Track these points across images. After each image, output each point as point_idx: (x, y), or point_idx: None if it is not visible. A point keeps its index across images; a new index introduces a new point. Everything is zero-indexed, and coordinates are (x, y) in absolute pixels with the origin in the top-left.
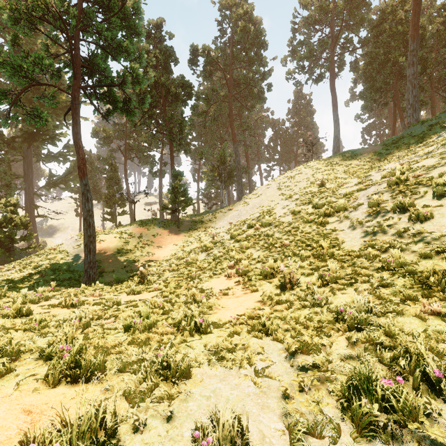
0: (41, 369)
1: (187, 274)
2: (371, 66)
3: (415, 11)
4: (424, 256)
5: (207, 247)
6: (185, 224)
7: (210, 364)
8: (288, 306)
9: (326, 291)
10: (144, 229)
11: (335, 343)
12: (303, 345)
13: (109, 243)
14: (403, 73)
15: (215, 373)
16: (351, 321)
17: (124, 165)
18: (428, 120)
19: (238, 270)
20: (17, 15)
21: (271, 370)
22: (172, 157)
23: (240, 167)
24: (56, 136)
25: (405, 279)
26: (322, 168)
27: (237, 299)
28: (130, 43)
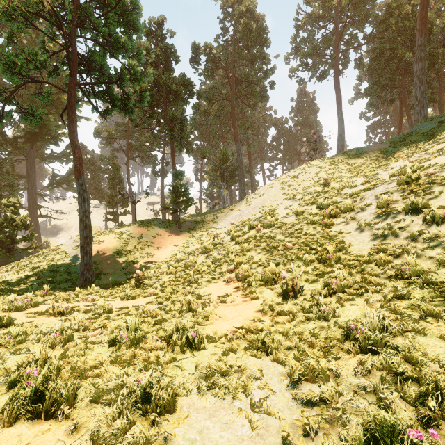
0: (2, 399)
1: (184, 278)
2: (376, 62)
3: (423, 4)
4: (444, 263)
5: (207, 248)
6: (186, 224)
7: (199, 392)
8: (291, 318)
9: (333, 302)
10: (144, 230)
11: (345, 368)
12: (308, 369)
13: (108, 244)
14: (410, 69)
15: (204, 404)
16: (364, 341)
17: (126, 165)
18: (437, 116)
19: (238, 274)
20: (11, 11)
21: (270, 402)
22: (173, 157)
23: (242, 166)
24: (58, 136)
25: (423, 290)
26: (326, 167)
27: (236, 307)
28: (129, 40)
